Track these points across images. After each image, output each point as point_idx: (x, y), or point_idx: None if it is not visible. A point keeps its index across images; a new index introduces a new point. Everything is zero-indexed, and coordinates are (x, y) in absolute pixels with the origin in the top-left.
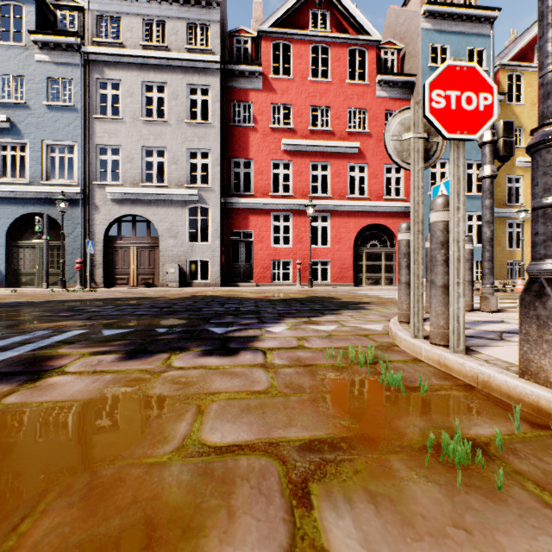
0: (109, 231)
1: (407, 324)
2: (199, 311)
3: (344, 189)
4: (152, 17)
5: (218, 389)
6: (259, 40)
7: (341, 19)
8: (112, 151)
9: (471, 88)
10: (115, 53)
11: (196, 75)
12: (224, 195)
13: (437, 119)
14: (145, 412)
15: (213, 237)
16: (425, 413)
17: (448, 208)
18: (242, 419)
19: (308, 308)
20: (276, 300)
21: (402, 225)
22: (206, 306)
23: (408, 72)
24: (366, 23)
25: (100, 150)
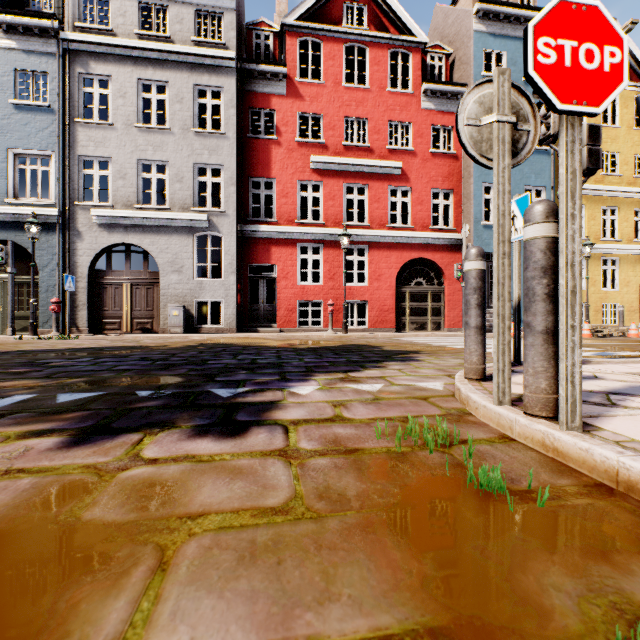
0: (95, 264)
1: (478, 382)
2: (203, 365)
3: (384, 216)
4: (150, 0)
5: (205, 505)
6: (283, 35)
7: (381, 15)
8: (101, 165)
9: (592, 37)
10: (102, 41)
11: (205, 74)
12: (241, 221)
13: (545, 80)
14: (54, 570)
15: (227, 272)
16: (562, 553)
17: (552, 218)
18: (238, 583)
19: (344, 359)
20: (303, 349)
21: (471, 250)
22: (214, 358)
23: (458, 81)
24: (410, 22)
25: (84, 162)
